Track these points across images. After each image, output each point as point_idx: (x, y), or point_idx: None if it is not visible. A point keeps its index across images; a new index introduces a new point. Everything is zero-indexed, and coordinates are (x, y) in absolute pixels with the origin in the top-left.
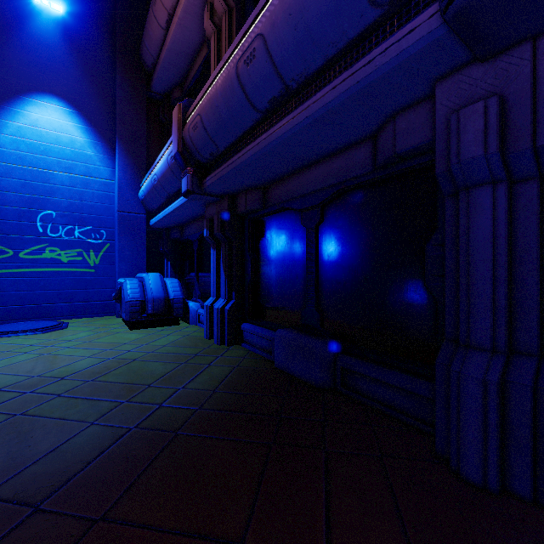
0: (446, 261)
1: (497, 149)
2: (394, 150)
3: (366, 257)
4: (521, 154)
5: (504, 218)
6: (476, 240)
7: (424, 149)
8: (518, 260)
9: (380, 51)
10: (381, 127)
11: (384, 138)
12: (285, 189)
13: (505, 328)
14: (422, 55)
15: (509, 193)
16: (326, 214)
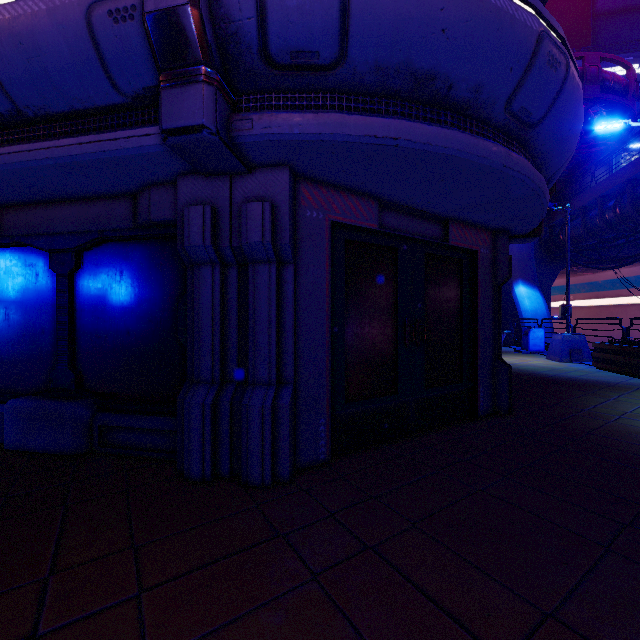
0: (188, 318)
1: (211, 242)
2: (150, 216)
3: (129, 311)
4: (225, 248)
5: (218, 290)
6: (203, 304)
7: (175, 223)
8: (228, 319)
9: (124, 135)
10: (140, 190)
11: (142, 202)
12: (23, 220)
13: (219, 366)
14: (159, 156)
15: (223, 272)
16: (84, 261)
